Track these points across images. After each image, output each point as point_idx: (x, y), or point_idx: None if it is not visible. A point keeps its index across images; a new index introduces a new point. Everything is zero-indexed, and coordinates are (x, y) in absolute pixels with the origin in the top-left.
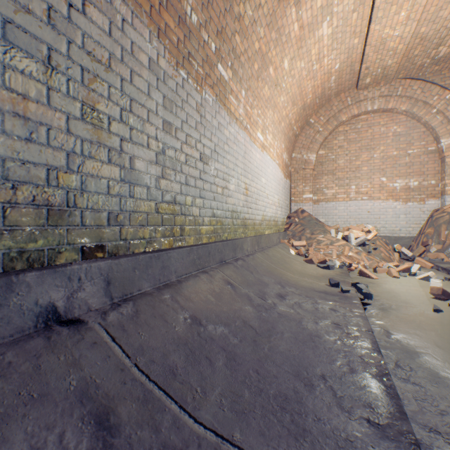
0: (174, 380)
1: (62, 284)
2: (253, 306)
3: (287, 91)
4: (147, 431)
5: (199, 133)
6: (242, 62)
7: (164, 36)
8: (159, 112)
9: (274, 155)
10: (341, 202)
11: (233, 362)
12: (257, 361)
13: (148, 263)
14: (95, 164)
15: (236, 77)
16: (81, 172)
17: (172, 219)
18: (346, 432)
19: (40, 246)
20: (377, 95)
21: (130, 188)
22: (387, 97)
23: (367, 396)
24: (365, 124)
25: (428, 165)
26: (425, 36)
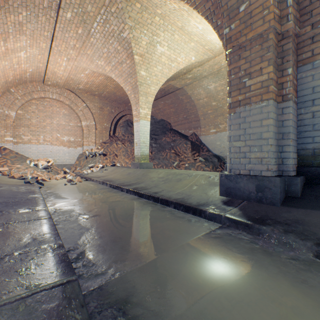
0: None
1: None
2: None
3: None
4: None
5: None
6: None
7: None
8: None
9: None
10: (34, 144)
11: None
12: None
13: None
14: None
15: None
16: None
17: None
18: (27, 196)
19: None
20: (55, 92)
21: None
22: (60, 95)
23: (34, 194)
24: (49, 103)
25: (78, 132)
26: (74, 79)
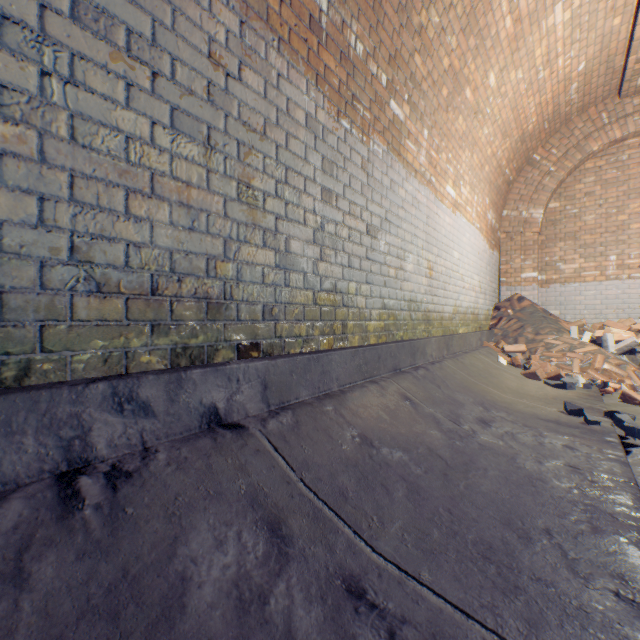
0: (344, 502)
1: (223, 384)
2: (442, 431)
3: (494, 119)
4: (320, 548)
5: (365, 198)
6: (424, 90)
7: (322, 82)
8: (317, 179)
9: (473, 216)
10: (589, 282)
11: (416, 495)
12: (449, 499)
13: (306, 366)
14: (250, 249)
15: (415, 113)
16: (236, 260)
17: (332, 312)
18: (579, 600)
19: (200, 342)
20: None
21: (285, 275)
22: None
23: (617, 564)
24: (635, 152)
25: None
26: None
